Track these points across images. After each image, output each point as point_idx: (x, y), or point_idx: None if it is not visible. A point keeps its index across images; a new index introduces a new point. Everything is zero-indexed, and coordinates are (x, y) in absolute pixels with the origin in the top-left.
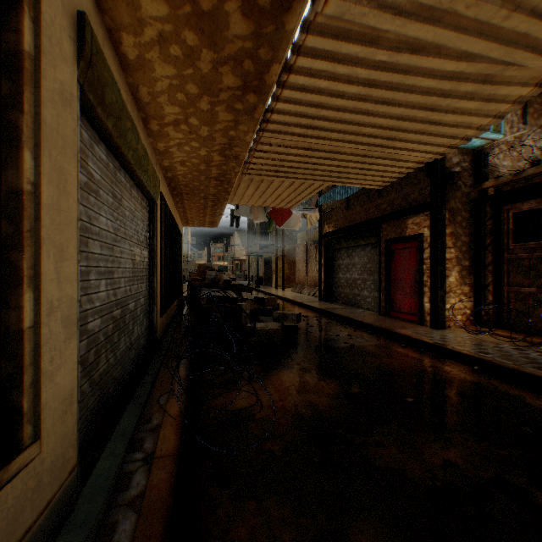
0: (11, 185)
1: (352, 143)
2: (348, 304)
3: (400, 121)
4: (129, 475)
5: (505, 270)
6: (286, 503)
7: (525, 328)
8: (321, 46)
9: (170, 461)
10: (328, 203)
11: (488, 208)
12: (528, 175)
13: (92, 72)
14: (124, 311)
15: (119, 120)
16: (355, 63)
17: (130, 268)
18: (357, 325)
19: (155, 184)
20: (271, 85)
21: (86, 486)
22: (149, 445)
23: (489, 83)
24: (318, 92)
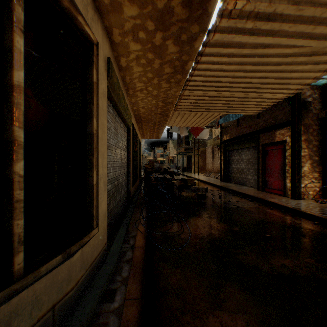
0: (89, 131)
1: (235, 92)
2: (238, 183)
3: (262, 79)
4: (125, 252)
5: None
6: (194, 272)
7: None
8: (213, 51)
9: (141, 249)
10: (225, 122)
11: None
12: None
13: (111, 79)
14: (118, 182)
15: (118, 95)
16: (232, 55)
17: (120, 161)
18: (242, 196)
19: (130, 119)
20: (188, 70)
21: (109, 253)
22: (132, 242)
23: (315, 55)
24: (213, 70)
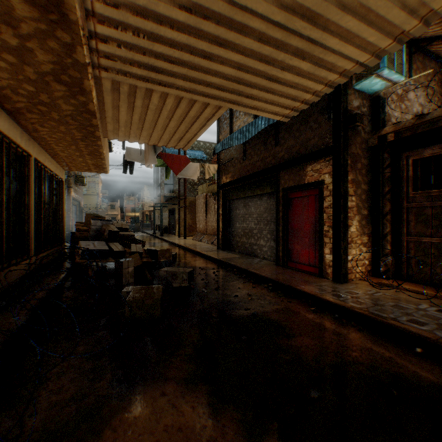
0: None
1: (264, 1)
2: (245, 253)
3: None
4: None
5: (404, 219)
6: None
7: (427, 280)
8: None
9: None
10: (225, 155)
11: (387, 155)
12: (434, 118)
13: None
14: None
15: None
16: None
17: None
18: (257, 279)
19: None
20: None
21: None
22: None
23: None
24: None
